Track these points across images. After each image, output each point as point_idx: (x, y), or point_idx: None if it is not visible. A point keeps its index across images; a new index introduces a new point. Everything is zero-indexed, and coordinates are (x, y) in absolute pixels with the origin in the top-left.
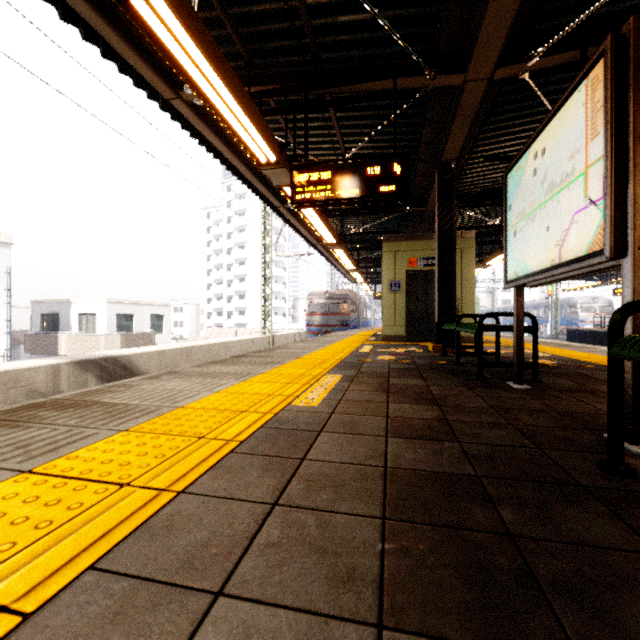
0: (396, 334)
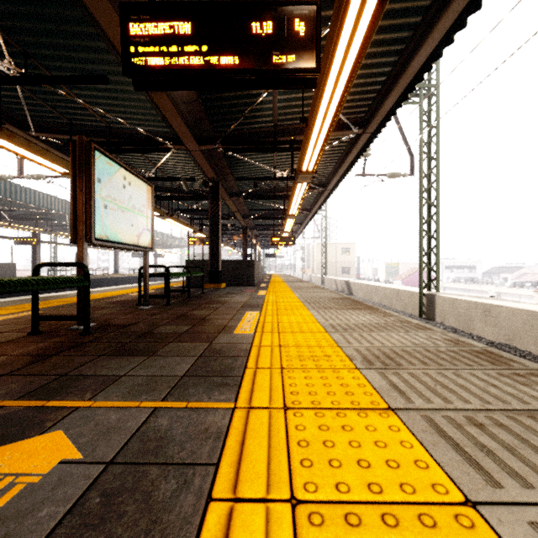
0: None
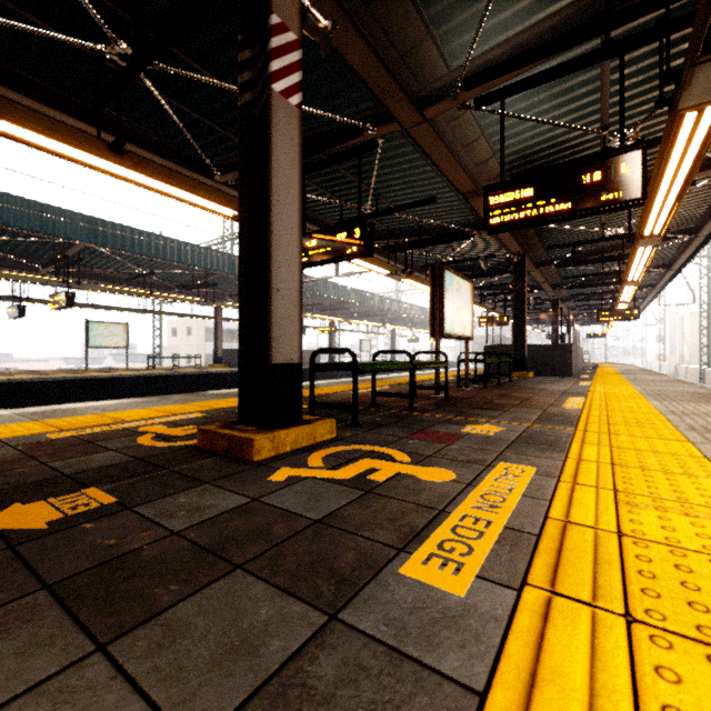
0: None
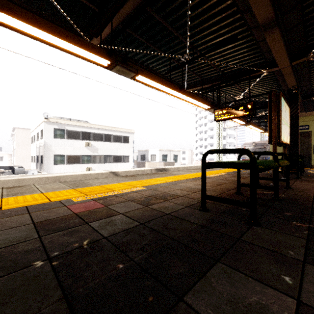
0: None
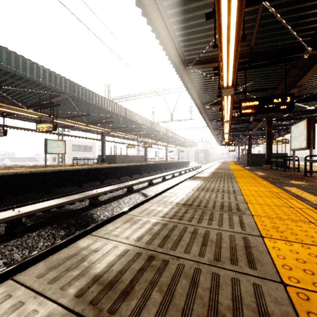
0: None
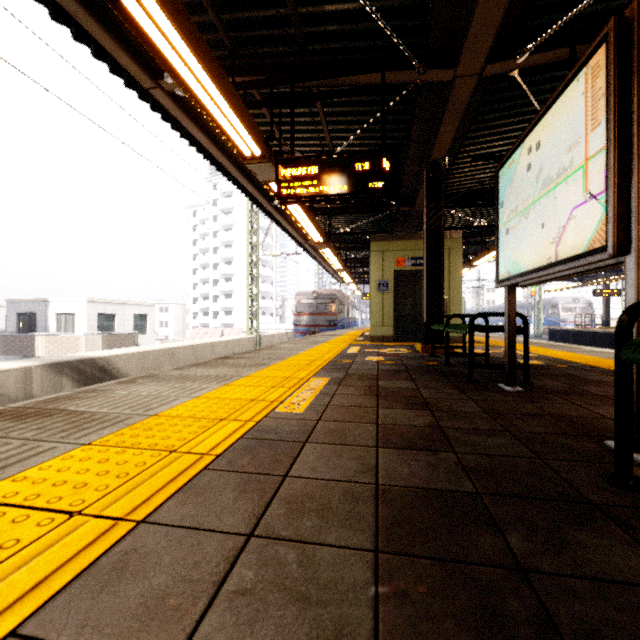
0: (384, 334)
